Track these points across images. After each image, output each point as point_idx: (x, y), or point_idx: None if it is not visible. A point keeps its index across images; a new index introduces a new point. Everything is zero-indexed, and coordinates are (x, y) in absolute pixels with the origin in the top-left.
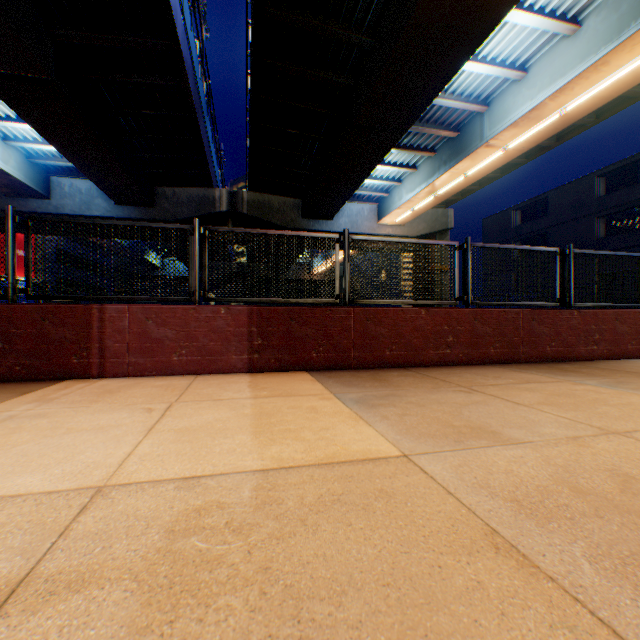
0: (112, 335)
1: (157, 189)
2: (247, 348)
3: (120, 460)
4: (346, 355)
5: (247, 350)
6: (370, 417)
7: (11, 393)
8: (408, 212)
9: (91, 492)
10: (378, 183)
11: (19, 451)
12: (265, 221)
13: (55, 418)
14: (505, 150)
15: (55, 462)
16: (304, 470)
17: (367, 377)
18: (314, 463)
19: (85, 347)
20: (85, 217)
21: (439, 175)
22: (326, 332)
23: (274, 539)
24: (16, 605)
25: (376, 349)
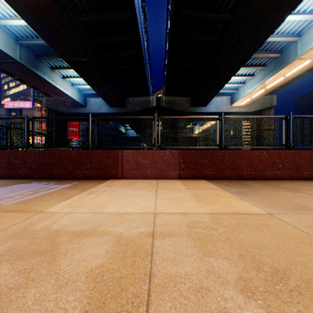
0: (125, 162)
1: (126, 99)
2: (178, 168)
3: (153, 206)
4: (223, 173)
5: (178, 169)
6: (245, 199)
7: (96, 183)
8: (248, 99)
9: (152, 214)
10: (231, 85)
11: (118, 200)
12: (173, 109)
13: (119, 191)
14: (311, 59)
15: (133, 204)
16: (226, 214)
17: (236, 183)
18: (228, 213)
19: (116, 167)
20: (98, 113)
21: (268, 78)
22: (213, 162)
23: (226, 232)
24: (157, 237)
25: (238, 170)
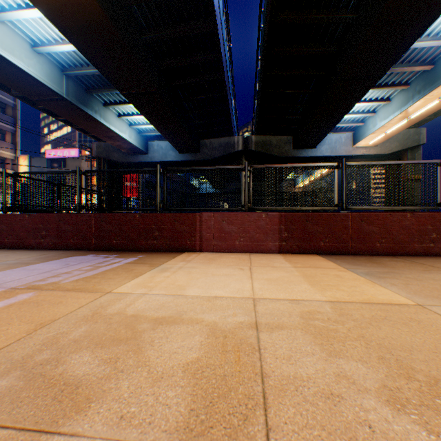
0: (205, 229)
1: (201, 141)
2: (277, 238)
3: (250, 289)
4: (344, 245)
5: (277, 239)
6: (381, 283)
7: (168, 257)
8: (381, 135)
9: (251, 299)
10: (354, 116)
11: (202, 281)
12: (266, 154)
13: (200, 269)
14: None
15: (222, 286)
16: (354, 304)
17: (364, 260)
18: (358, 301)
19: (193, 235)
20: (164, 162)
21: (412, 103)
22: (330, 229)
23: (358, 327)
24: (262, 329)
25: (368, 241)
